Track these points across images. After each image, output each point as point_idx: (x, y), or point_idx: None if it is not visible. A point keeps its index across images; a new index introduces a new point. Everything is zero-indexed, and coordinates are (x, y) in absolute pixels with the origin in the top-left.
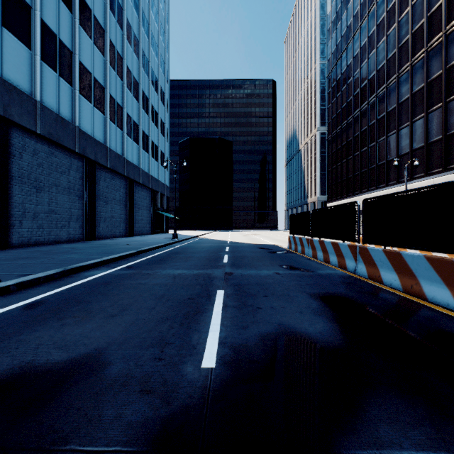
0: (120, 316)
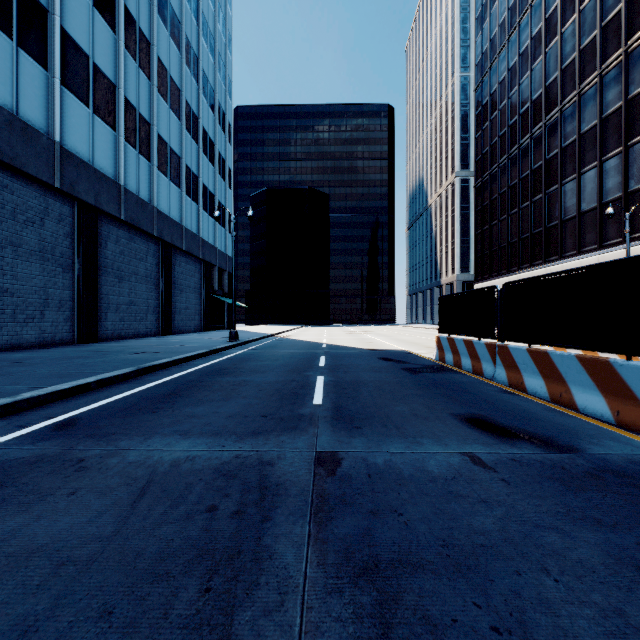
0: None
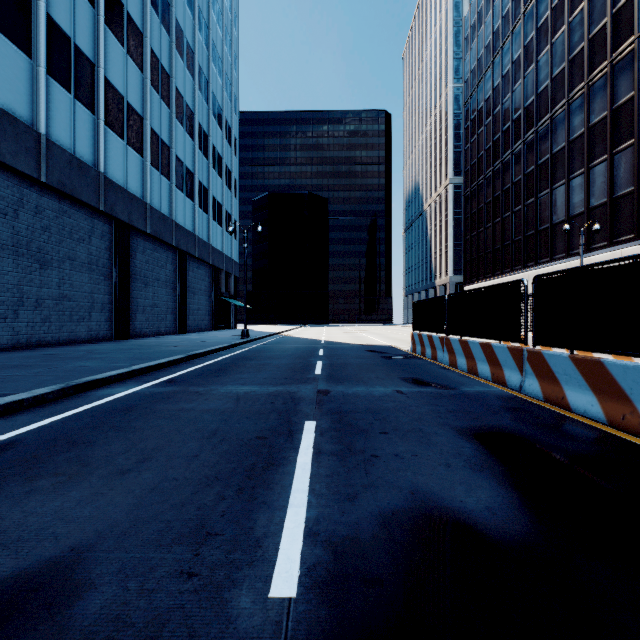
0: (136, 473)
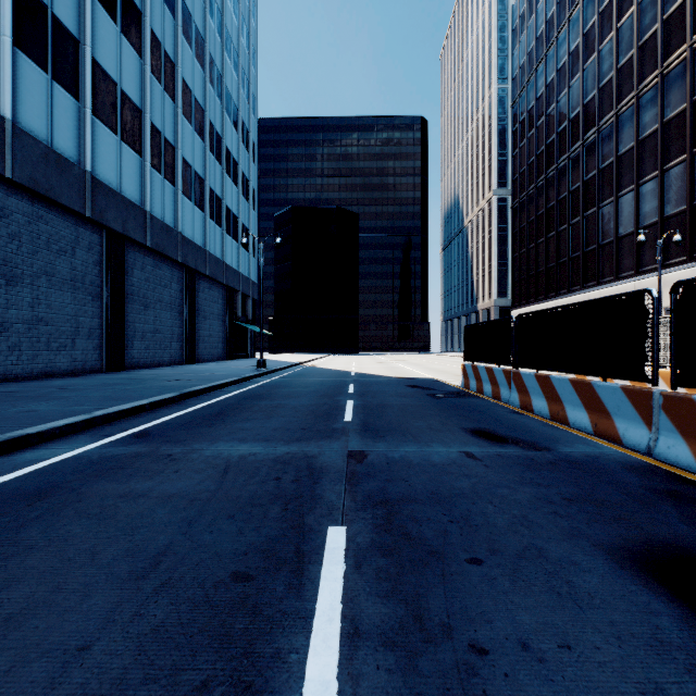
0: None
